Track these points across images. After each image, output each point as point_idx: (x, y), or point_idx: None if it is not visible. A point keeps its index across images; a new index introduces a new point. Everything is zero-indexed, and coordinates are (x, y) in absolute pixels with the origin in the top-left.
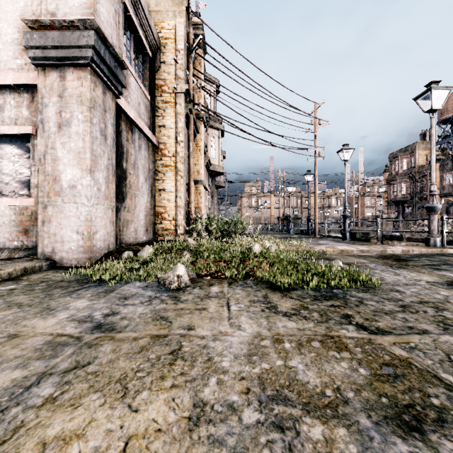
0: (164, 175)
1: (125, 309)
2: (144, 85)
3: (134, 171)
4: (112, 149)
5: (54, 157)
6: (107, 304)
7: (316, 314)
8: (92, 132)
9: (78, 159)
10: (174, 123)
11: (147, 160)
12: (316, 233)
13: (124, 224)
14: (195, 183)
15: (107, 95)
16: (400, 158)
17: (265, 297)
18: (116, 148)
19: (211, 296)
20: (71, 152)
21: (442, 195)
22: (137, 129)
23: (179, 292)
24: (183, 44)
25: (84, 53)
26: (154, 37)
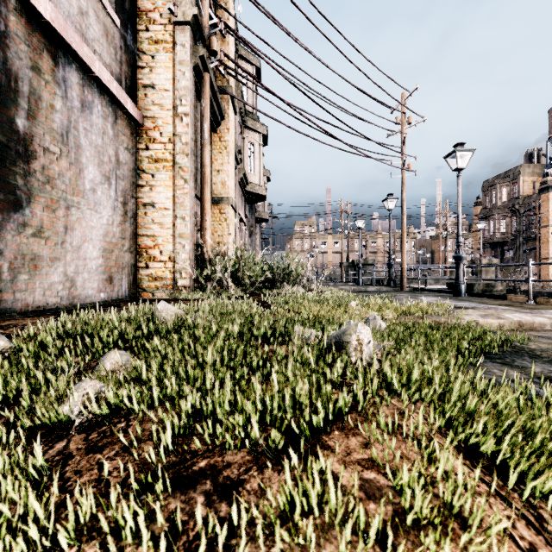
0: (153, 178)
1: None
2: None
3: (66, 150)
4: None
5: None
6: None
7: None
8: None
9: None
10: (171, 80)
11: (111, 141)
12: (403, 284)
13: (22, 264)
14: (217, 202)
15: None
16: (499, 187)
17: None
18: None
19: None
20: None
21: None
22: (76, 62)
23: None
24: None
25: None
26: None
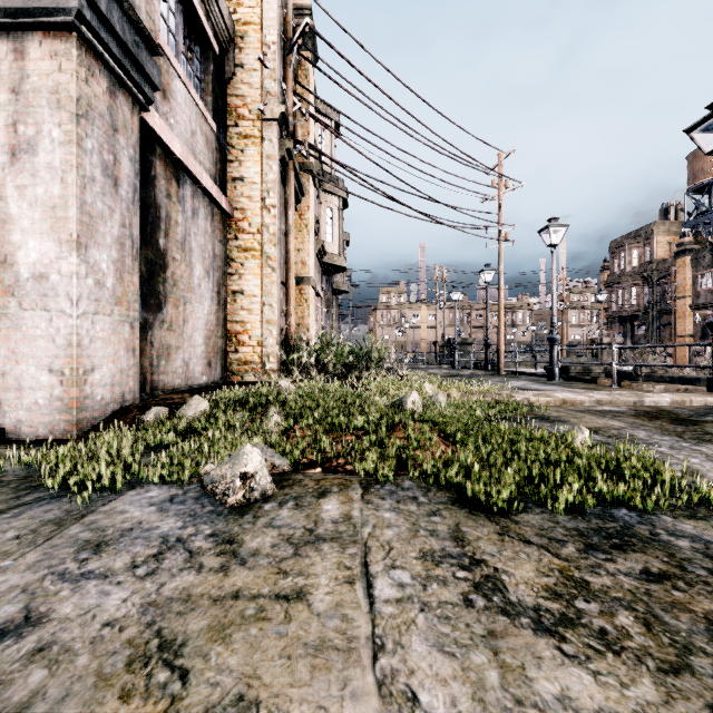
0: (242, 267)
1: (71, 600)
2: (204, 103)
3: (184, 256)
4: (132, 207)
5: (3, 216)
6: (32, 575)
7: (630, 620)
8: (82, 167)
9: (51, 220)
10: (260, 174)
11: (210, 237)
12: (500, 367)
13: (162, 352)
14: (297, 283)
15: (119, 98)
16: (629, 248)
17: (457, 539)
18: (143, 209)
19: (322, 537)
20: (36, 206)
21: (696, 307)
22: (189, 178)
23: (243, 521)
24: (276, 33)
25: (62, 1)
26: (223, 17)
